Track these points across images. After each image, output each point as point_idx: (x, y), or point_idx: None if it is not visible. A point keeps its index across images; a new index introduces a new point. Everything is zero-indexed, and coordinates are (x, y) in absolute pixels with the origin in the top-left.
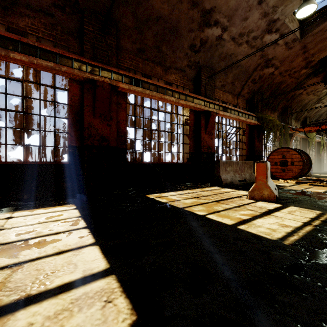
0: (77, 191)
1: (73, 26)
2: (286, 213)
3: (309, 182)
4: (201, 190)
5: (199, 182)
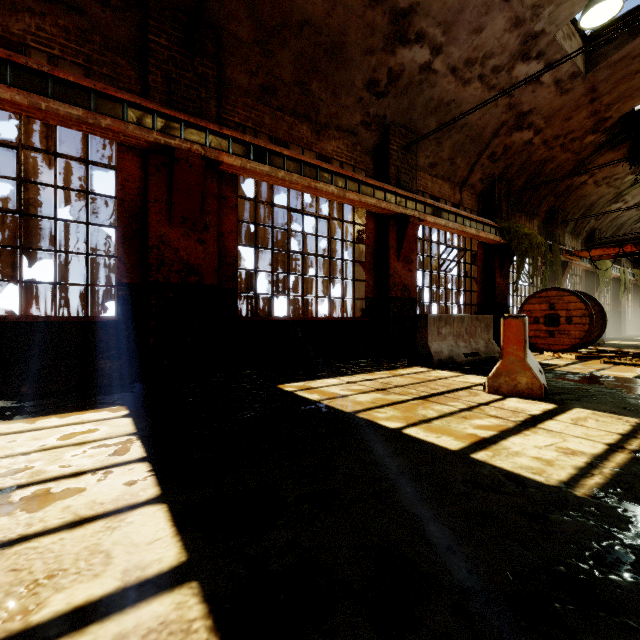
0: (135, 378)
1: (126, 35)
2: (569, 423)
3: (602, 356)
4: (389, 374)
5: (385, 357)
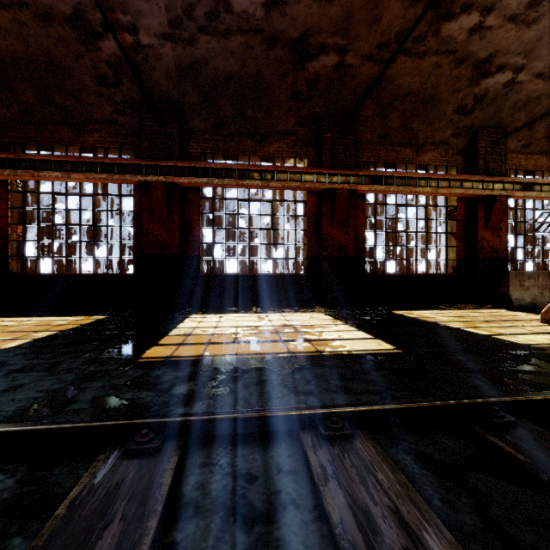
0: (314, 304)
1: (311, 136)
2: None
3: None
4: (470, 311)
5: (473, 302)
